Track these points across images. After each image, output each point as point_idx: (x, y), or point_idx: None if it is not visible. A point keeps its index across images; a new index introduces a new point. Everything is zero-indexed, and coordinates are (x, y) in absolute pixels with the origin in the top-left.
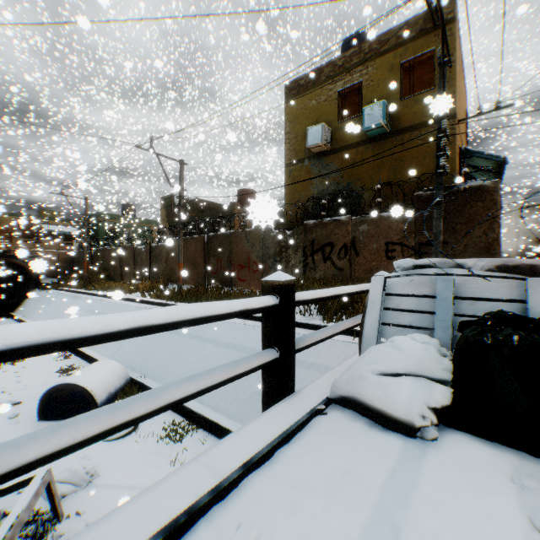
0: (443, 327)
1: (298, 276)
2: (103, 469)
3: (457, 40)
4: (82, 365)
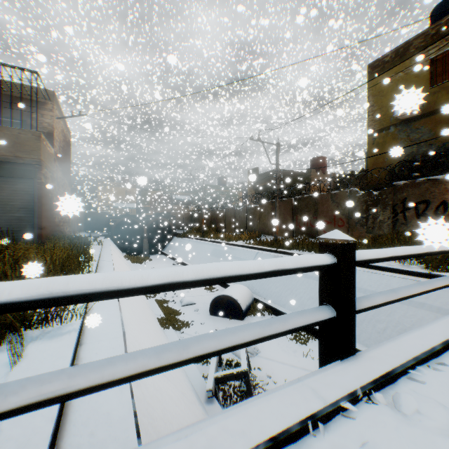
0: None
1: (386, 230)
2: (261, 349)
3: None
4: (216, 287)
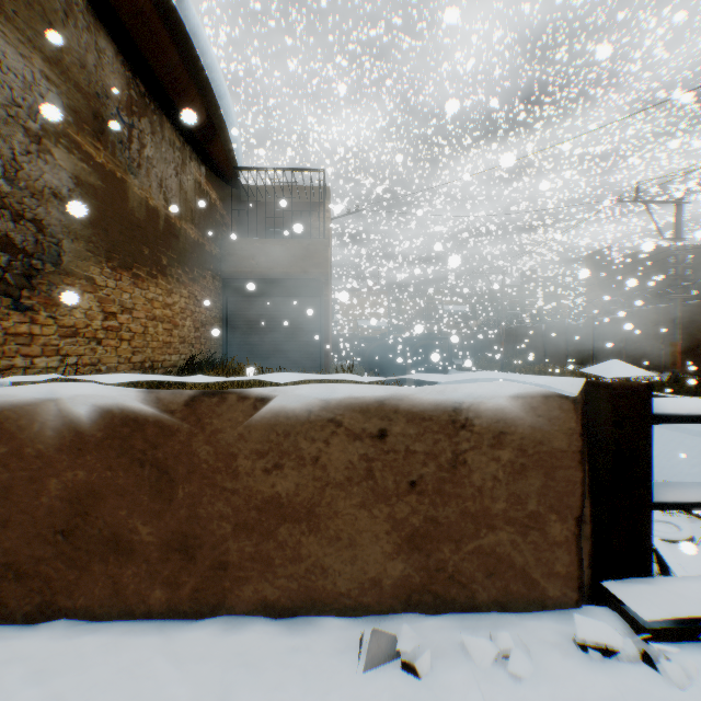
0: None
1: None
2: (681, 566)
3: None
4: None
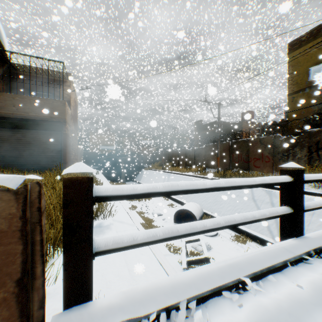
0: None
1: (302, 165)
2: (212, 246)
3: None
4: (175, 204)
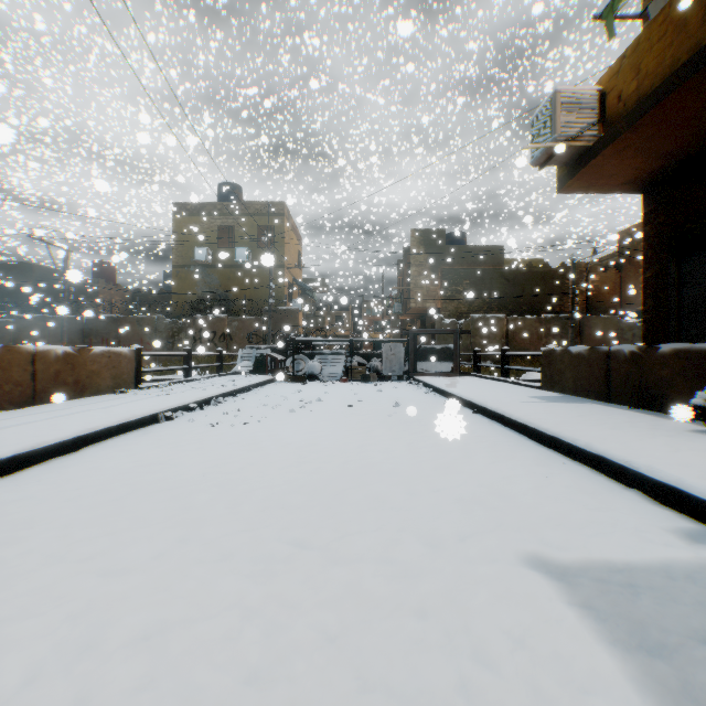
0: (254, 359)
1: None
2: None
3: (287, 222)
4: None
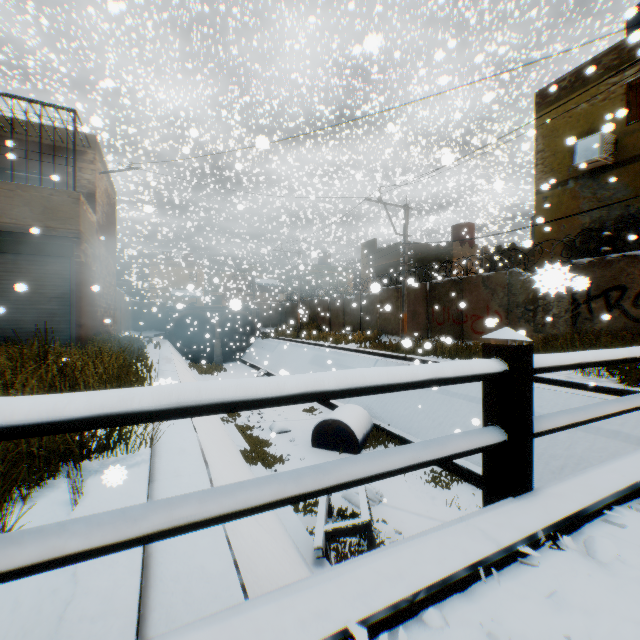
0: None
1: (562, 328)
2: (385, 494)
3: None
4: (319, 408)
